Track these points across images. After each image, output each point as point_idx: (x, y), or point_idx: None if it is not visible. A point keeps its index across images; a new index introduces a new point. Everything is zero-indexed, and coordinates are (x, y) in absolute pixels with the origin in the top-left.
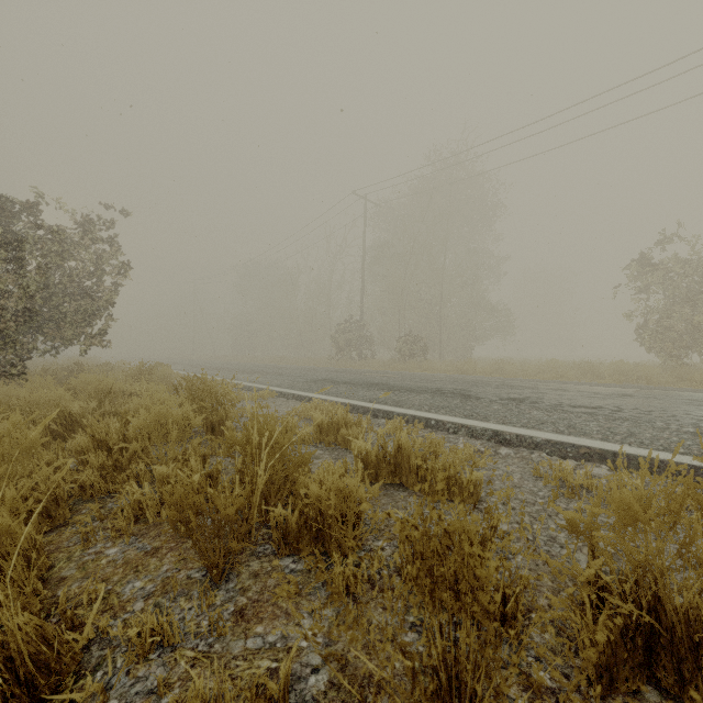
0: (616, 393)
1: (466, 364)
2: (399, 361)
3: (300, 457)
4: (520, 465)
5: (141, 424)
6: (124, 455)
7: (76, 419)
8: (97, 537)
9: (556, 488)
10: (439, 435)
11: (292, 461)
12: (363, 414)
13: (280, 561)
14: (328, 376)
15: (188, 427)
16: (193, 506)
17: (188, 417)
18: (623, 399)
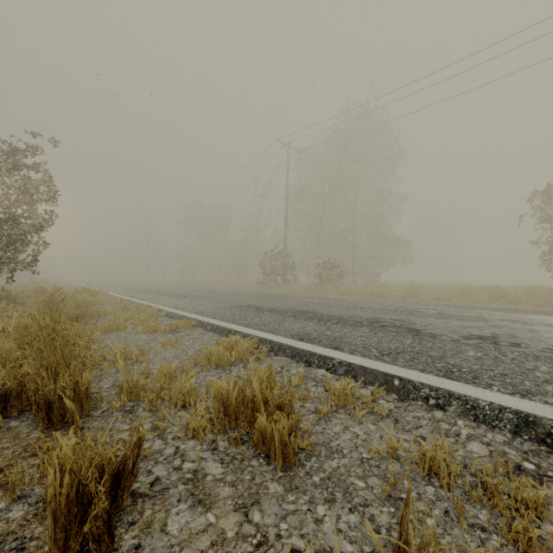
0: None
1: (380, 288)
2: (318, 285)
3: None
4: None
5: None
6: None
7: None
8: None
9: None
10: (418, 412)
11: None
12: (291, 358)
13: None
14: (254, 301)
15: None
16: None
17: None
18: None
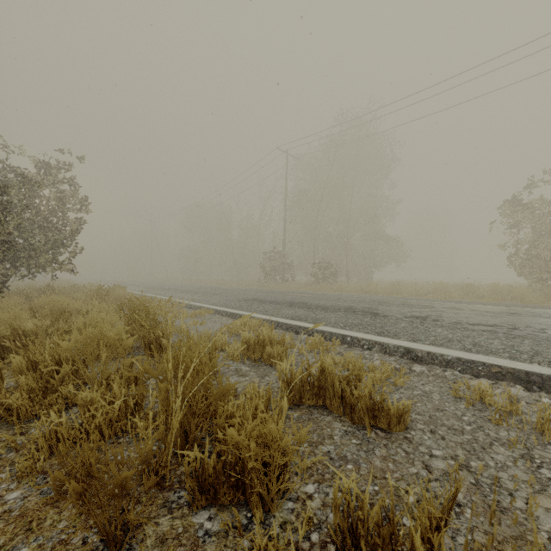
0: (504, 312)
1: (369, 285)
2: (314, 283)
3: (221, 389)
4: (436, 383)
5: (71, 346)
6: (55, 376)
7: (29, 336)
8: (4, 474)
9: (478, 411)
10: (355, 351)
11: (213, 394)
12: (285, 330)
13: (194, 517)
14: (257, 296)
15: (120, 348)
16: (83, 466)
17: (121, 338)
18: (513, 317)
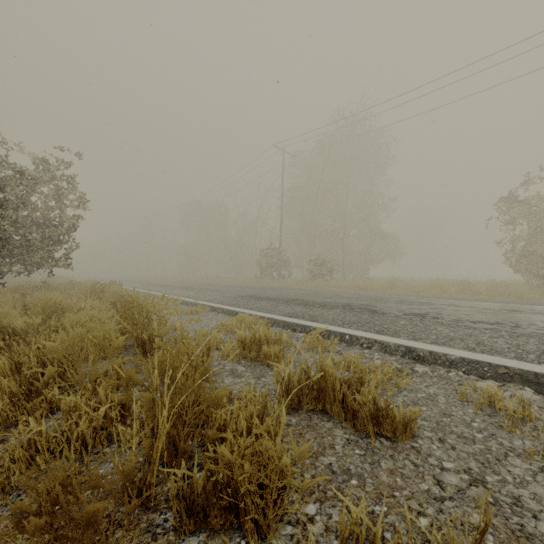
0: (505, 309)
1: (365, 282)
2: (310, 280)
3: (213, 397)
4: (440, 385)
5: (57, 347)
6: (40, 378)
7: (20, 334)
8: None
9: (488, 416)
10: (354, 350)
11: (204, 402)
12: (282, 328)
13: None
14: (253, 292)
15: (109, 348)
16: (48, 495)
17: (111, 338)
18: (514, 314)
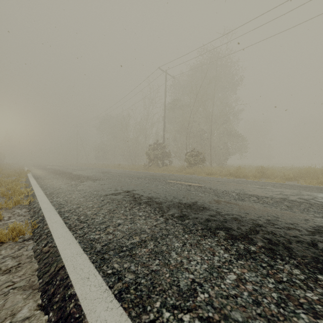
0: None
1: (237, 170)
2: (187, 167)
3: None
4: None
5: None
6: None
7: None
8: None
9: None
10: None
11: None
12: None
13: None
14: (135, 184)
15: None
16: None
17: None
18: None
